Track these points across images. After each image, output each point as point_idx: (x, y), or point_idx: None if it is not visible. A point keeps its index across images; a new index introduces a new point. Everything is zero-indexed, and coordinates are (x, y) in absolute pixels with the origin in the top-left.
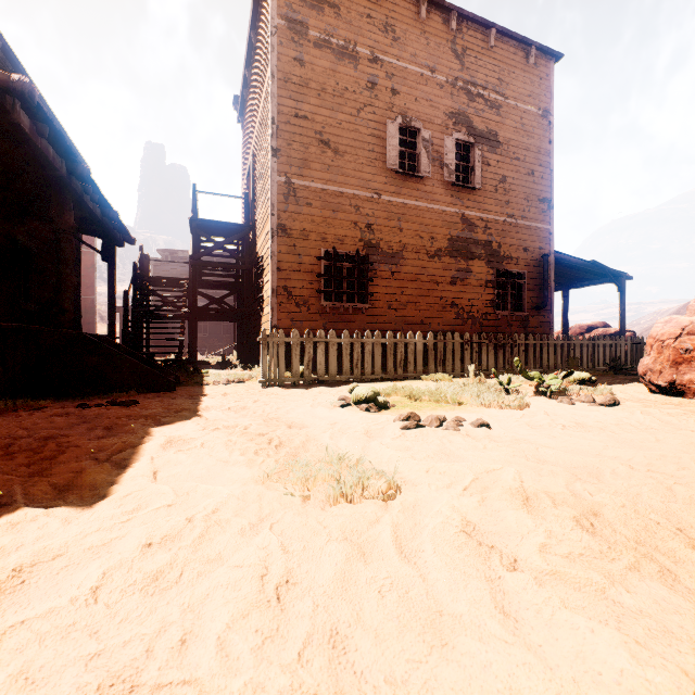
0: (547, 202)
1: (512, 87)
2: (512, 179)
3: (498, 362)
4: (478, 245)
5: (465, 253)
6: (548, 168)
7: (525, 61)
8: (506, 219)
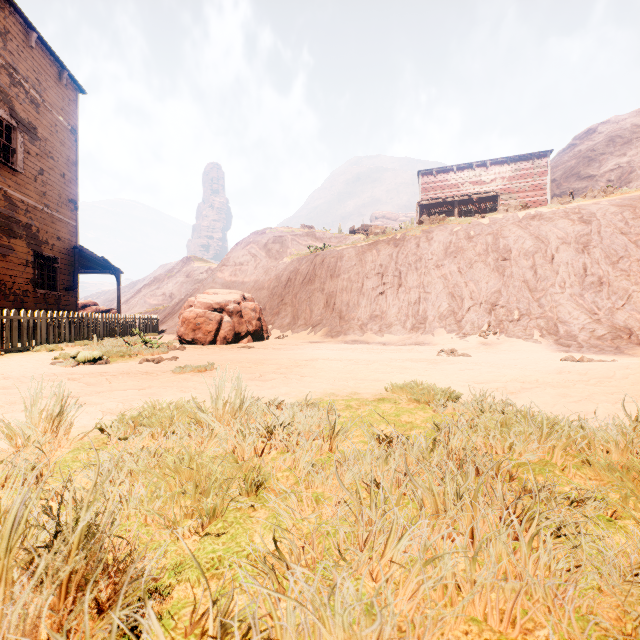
0: (75, 203)
1: (49, 93)
2: (49, 174)
3: (72, 334)
4: (20, 226)
5: (8, 230)
6: (76, 176)
7: (59, 77)
8: (45, 209)
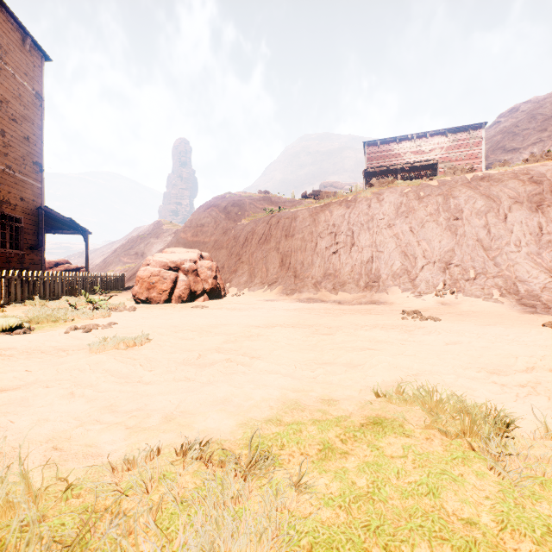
0: (40, 166)
1: (11, 57)
2: (11, 136)
3: (25, 293)
4: None
5: None
6: (41, 140)
7: (22, 43)
8: (6, 169)
